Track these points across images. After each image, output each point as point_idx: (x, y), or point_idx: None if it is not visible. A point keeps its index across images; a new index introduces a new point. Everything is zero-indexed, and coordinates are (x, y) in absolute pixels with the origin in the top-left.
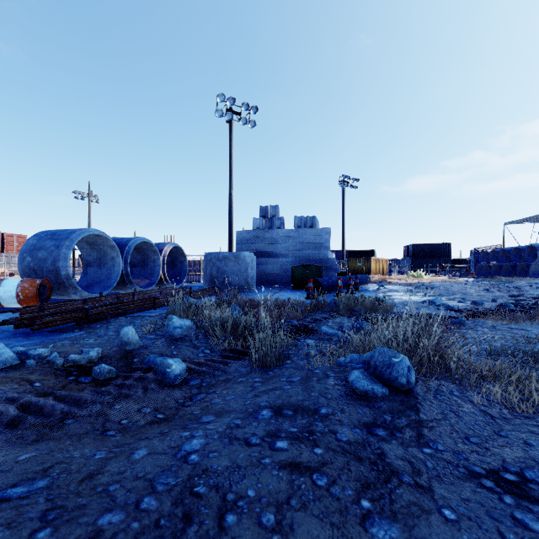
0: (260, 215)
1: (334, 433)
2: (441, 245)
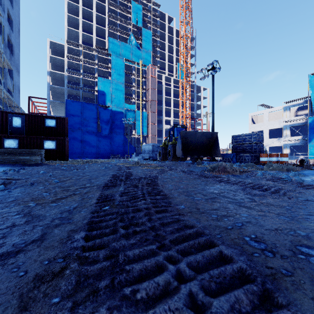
0: None
1: None
2: None
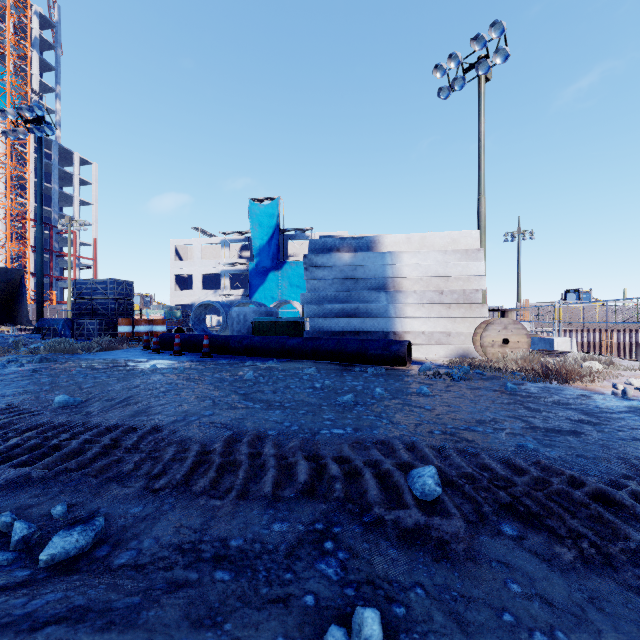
0: None
1: None
2: None
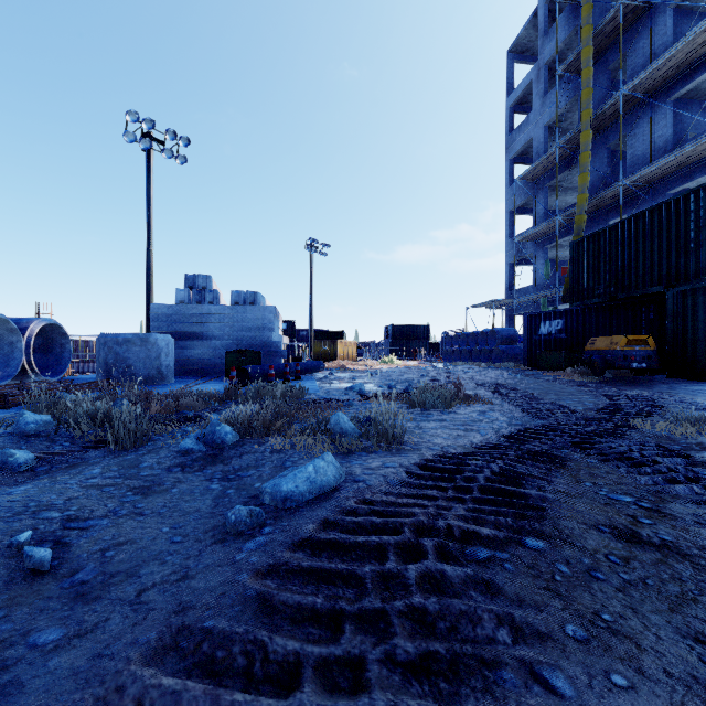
0: (186, 285)
1: (140, 473)
2: (421, 326)
